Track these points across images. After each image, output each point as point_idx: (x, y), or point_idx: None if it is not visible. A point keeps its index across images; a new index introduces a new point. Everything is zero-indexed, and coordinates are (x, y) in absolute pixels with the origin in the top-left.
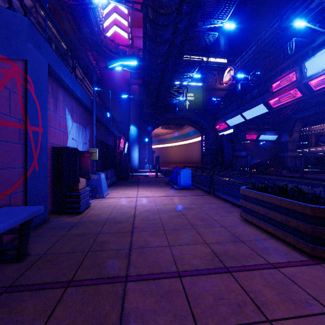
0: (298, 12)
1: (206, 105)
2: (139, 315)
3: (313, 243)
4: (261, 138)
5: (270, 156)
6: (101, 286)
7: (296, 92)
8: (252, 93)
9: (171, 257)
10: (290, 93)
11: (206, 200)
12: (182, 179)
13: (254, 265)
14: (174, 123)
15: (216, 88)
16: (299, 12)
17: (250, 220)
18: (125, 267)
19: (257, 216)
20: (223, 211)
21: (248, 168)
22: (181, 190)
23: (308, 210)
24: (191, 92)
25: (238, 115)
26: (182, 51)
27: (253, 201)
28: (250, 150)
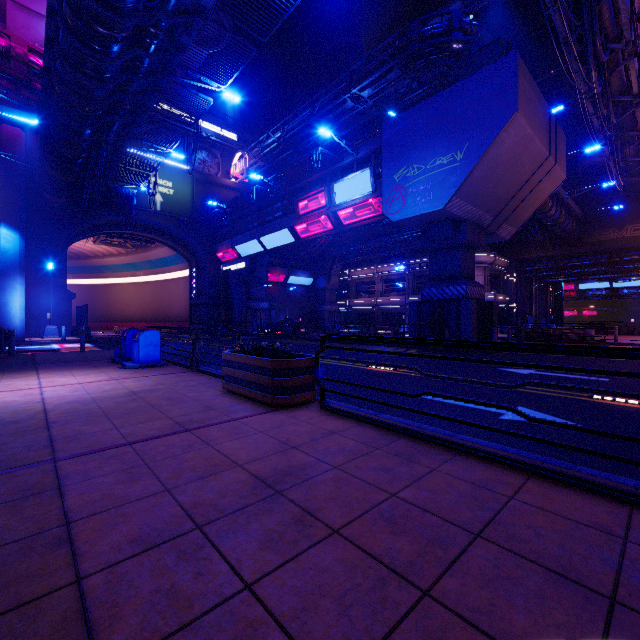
0: (332, 107)
1: (199, 211)
2: (81, 472)
3: (273, 394)
4: (292, 281)
5: (304, 310)
6: (17, 472)
7: (326, 222)
8: (274, 208)
9: (120, 435)
10: (320, 221)
11: (183, 378)
12: (143, 349)
13: (217, 422)
14: (129, 235)
15: (218, 182)
16: (333, 107)
17: (232, 389)
18: (49, 454)
19: (237, 383)
20: (204, 387)
21: (269, 329)
22: (141, 369)
23: (270, 365)
24: (168, 178)
25: (255, 240)
26: (145, 104)
27: (234, 366)
28: (275, 299)
